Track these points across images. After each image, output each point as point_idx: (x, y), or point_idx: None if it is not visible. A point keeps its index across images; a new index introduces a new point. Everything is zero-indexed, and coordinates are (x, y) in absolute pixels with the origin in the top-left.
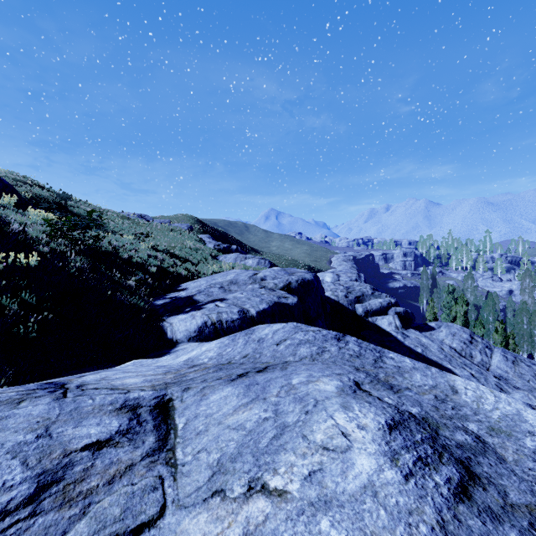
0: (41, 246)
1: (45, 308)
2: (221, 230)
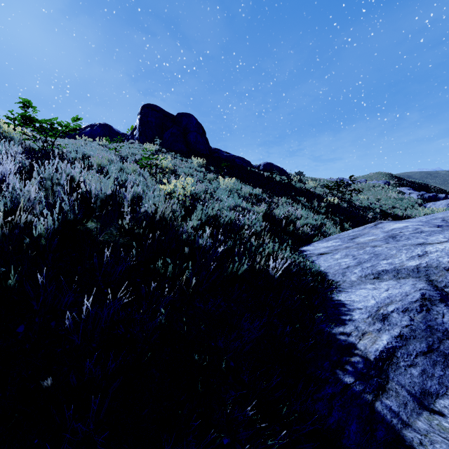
0: (328, 196)
1: (346, 221)
2: (419, 182)
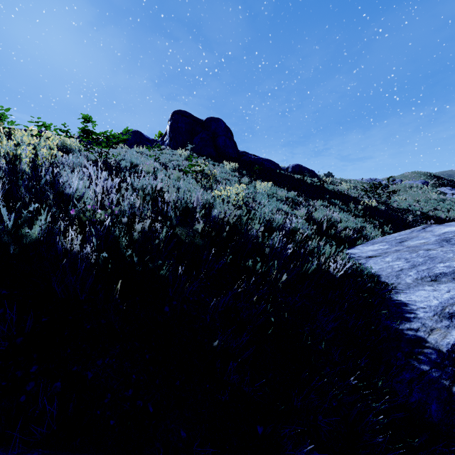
0: (364, 199)
1: (386, 224)
2: None
